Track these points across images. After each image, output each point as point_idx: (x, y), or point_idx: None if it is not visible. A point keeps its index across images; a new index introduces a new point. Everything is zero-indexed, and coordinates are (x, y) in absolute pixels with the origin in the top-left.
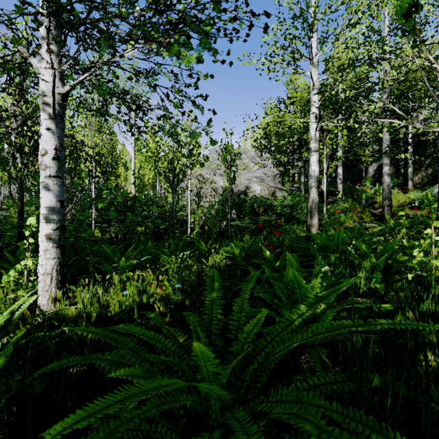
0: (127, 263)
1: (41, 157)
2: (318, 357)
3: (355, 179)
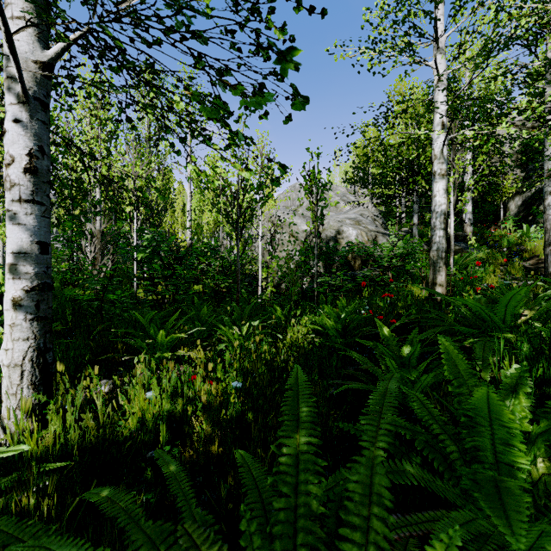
0: (168, 338)
1: (6, 168)
2: None
3: (489, 219)
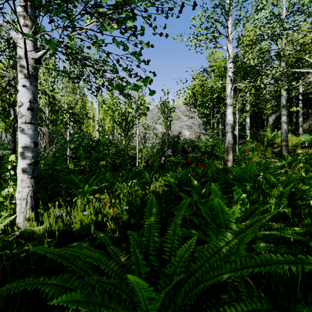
0: (90, 189)
1: (18, 108)
2: (241, 276)
3: (259, 126)
